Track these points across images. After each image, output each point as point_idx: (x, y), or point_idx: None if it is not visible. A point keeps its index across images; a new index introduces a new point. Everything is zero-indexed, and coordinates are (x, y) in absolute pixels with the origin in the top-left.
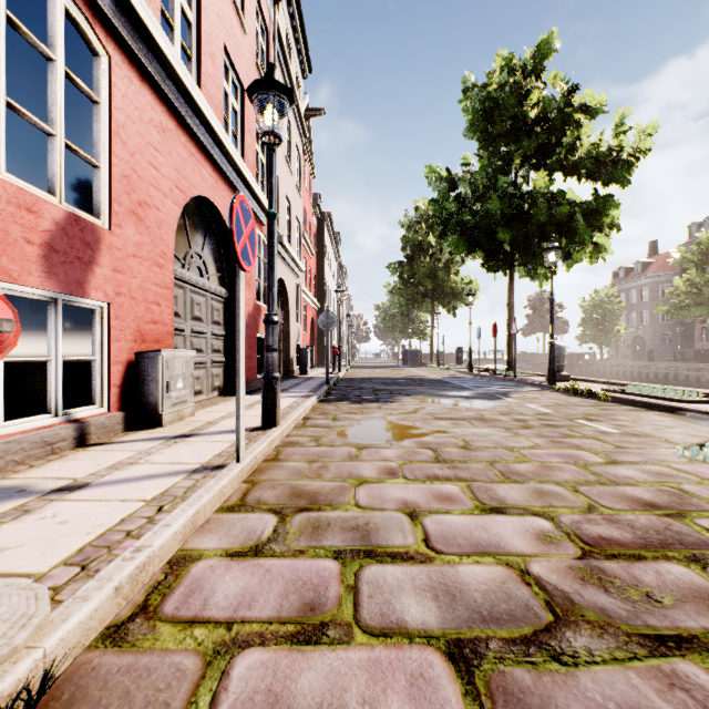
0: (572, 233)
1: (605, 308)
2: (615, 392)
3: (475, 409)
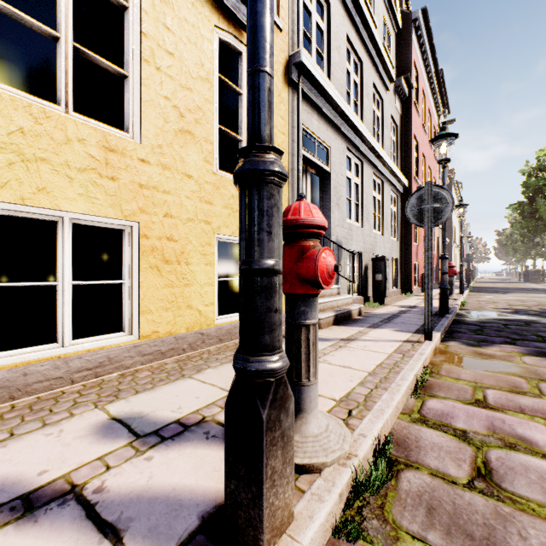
0: None
1: None
2: None
3: None
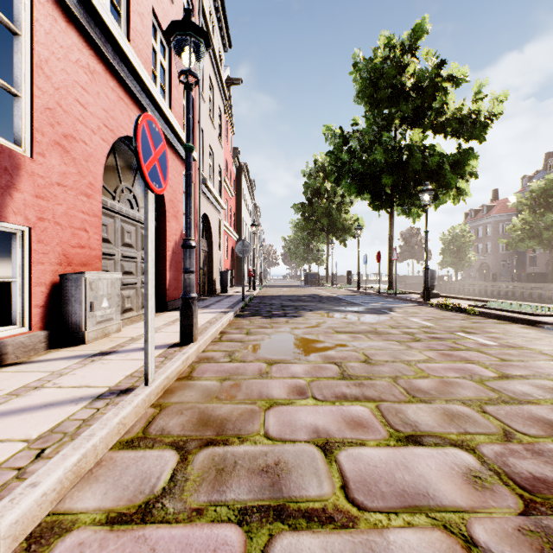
0: (441, 179)
1: (460, 241)
2: (480, 307)
3: (368, 323)
